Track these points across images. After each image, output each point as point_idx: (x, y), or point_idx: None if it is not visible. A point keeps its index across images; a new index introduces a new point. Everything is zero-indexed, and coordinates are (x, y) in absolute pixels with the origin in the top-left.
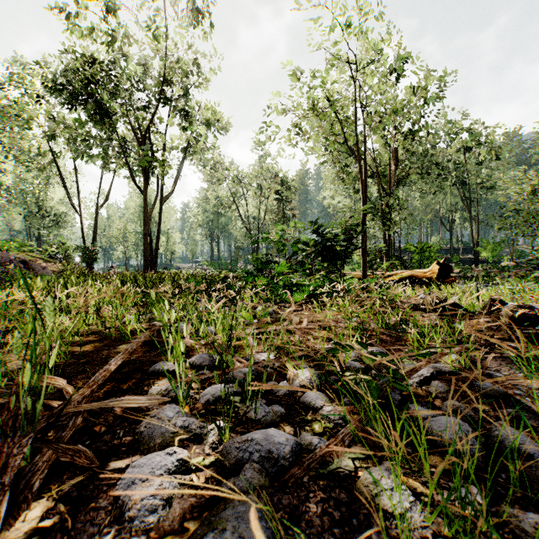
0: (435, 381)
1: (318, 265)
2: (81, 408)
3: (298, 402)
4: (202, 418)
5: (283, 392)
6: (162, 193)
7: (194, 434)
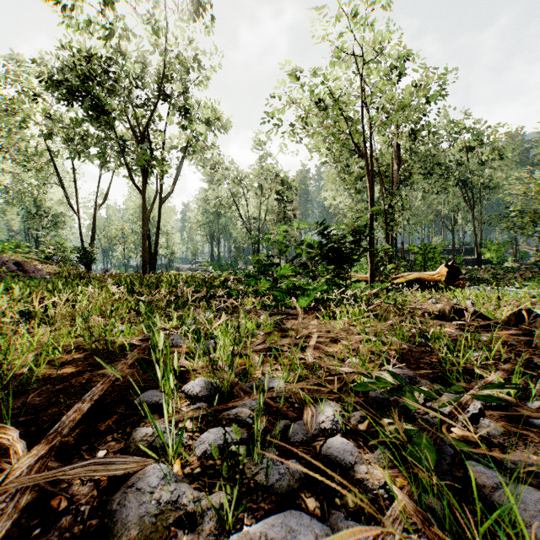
0: (485, 420)
1: (322, 268)
2: (28, 483)
3: (320, 454)
4: (196, 483)
5: (299, 437)
6: (161, 193)
7: (186, 512)
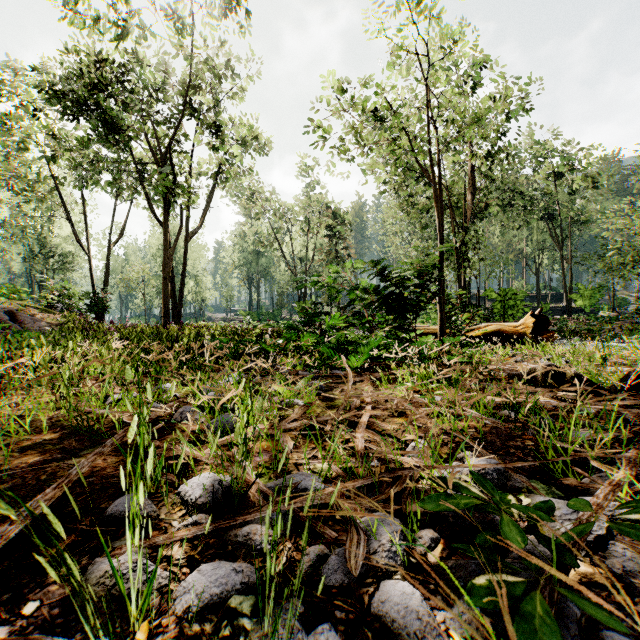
0: (616, 546)
1: (381, 317)
2: None
3: (368, 611)
4: None
5: (338, 578)
6: (187, 227)
7: None
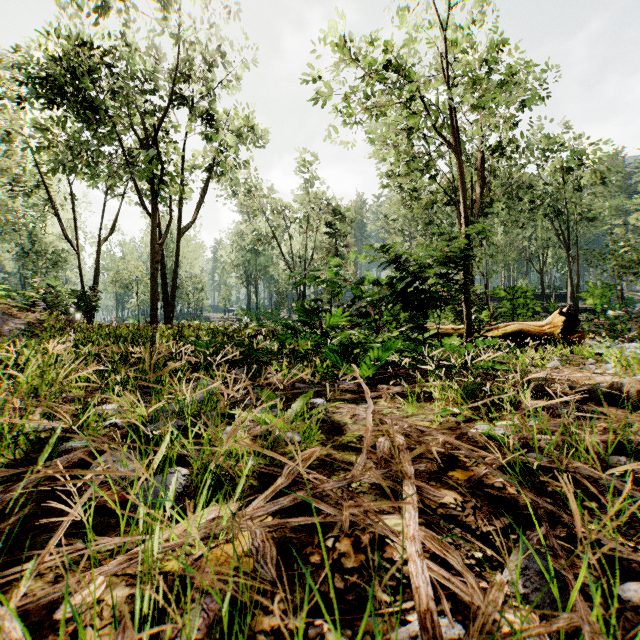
0: None
1: (390, 316)
2: None
3: None
4: None
5: None
6: (180, 222)
7: None
